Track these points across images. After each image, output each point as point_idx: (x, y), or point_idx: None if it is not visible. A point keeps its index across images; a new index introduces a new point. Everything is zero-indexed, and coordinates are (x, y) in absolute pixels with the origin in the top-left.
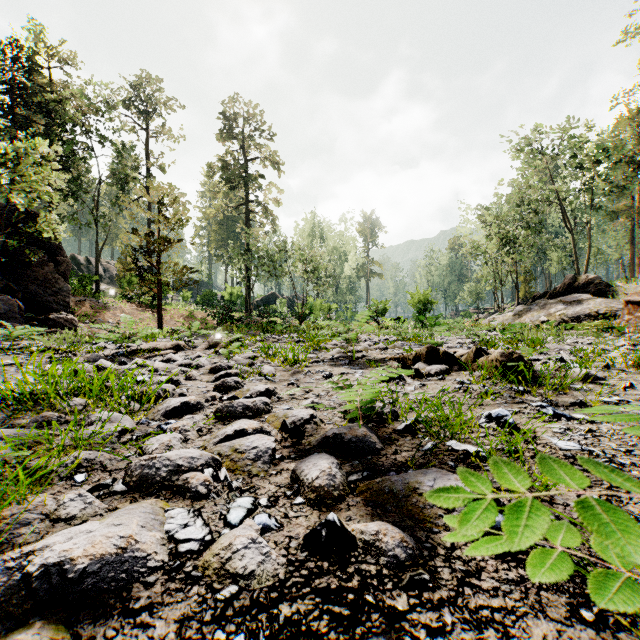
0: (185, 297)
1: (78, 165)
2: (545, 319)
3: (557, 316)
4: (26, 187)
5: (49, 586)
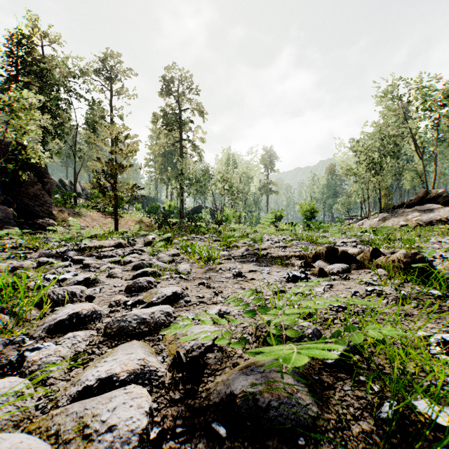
0: (137, 208)
1: (62, 115)
2: (404, 223)
3: (413, 221)
4: (16, 126)
5: None
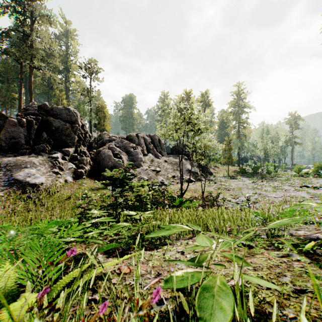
0: None
1: None
2: None
3: None
4: None
5: (285, 191)
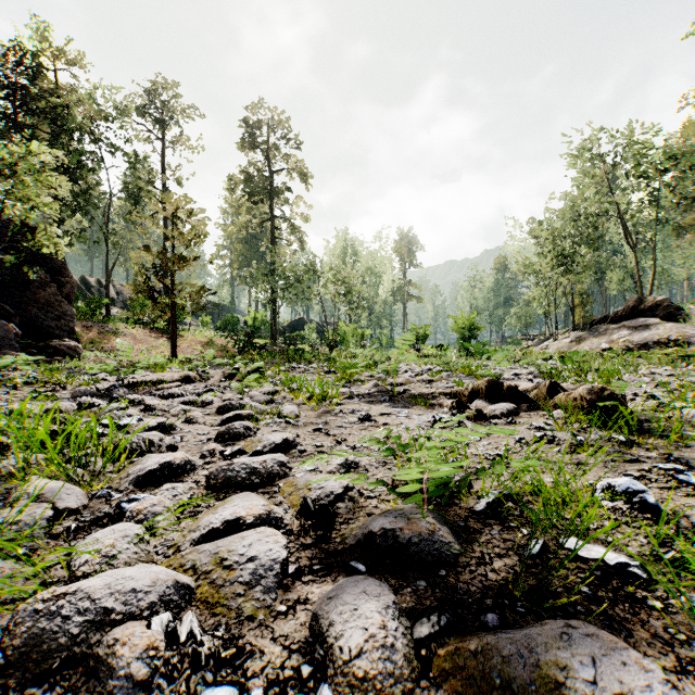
0: (204, 322)
1: (87, 177)
2: (607, 346)
3: (621, 343)
4: (21, 197)
5: None
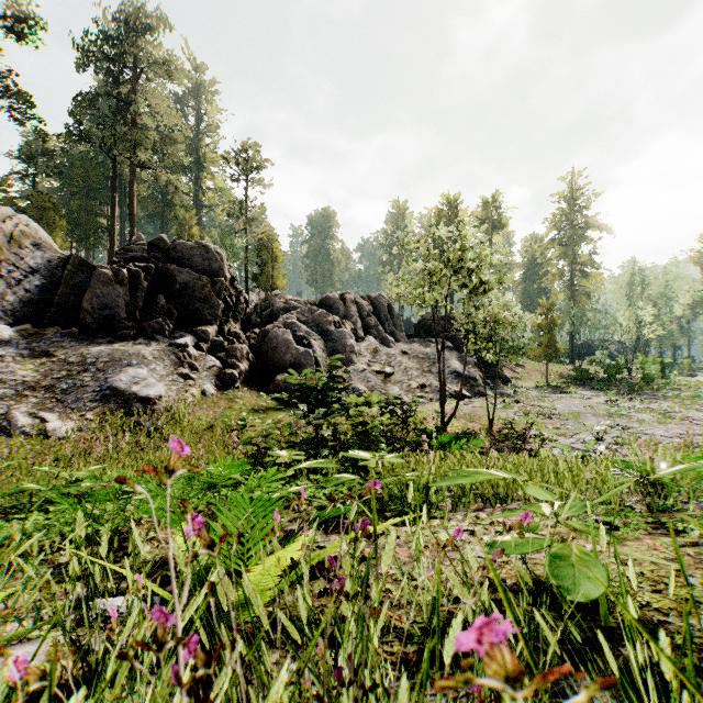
0: None
1: None
2: None
3: None
4: None
5: (690, 422)
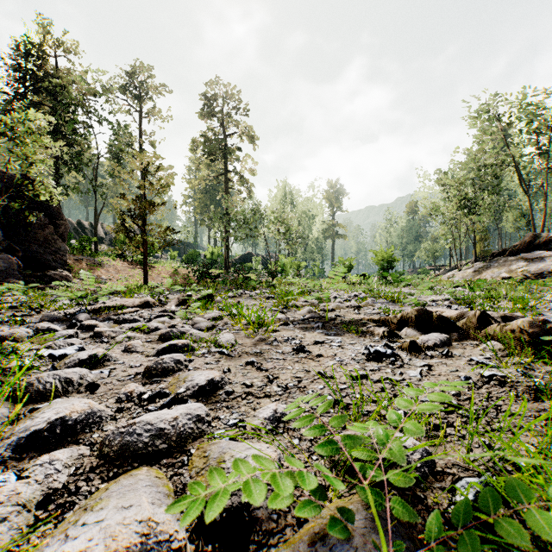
0: (172, 256)
1: (80, 142)
2: (506, 275)
3: (518, 272)
4: (21, 155)
5: None
